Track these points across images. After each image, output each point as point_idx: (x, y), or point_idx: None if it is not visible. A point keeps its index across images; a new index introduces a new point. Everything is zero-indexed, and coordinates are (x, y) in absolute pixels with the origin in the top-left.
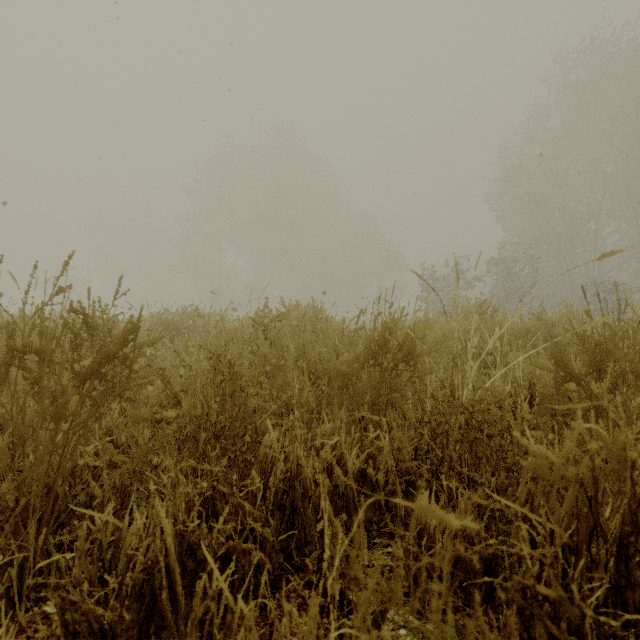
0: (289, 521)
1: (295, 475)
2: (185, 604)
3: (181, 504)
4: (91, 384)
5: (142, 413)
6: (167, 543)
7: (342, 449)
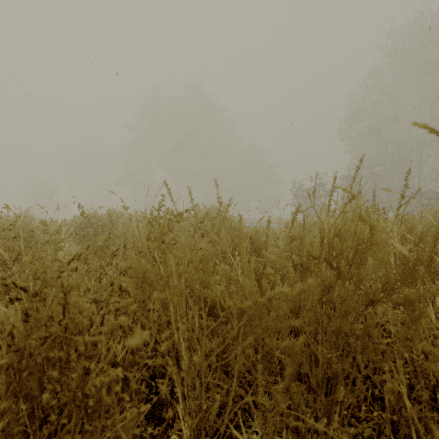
0: None
1: None
2: None
3: None
4: None
5: None
6: None
7: None
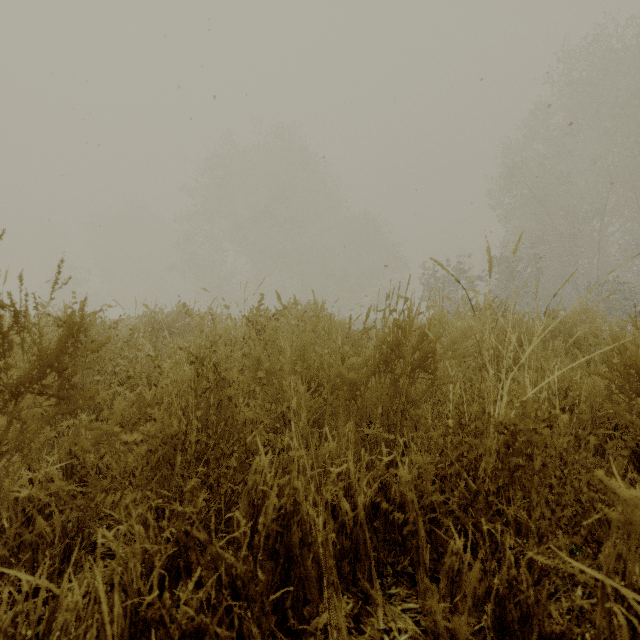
0: (283, 571)
1: (291, 513)
2: None
3: (135, 565)
4: (21, 400)
5: (82, 441)
6: (106, 632)
7: (350, 476)
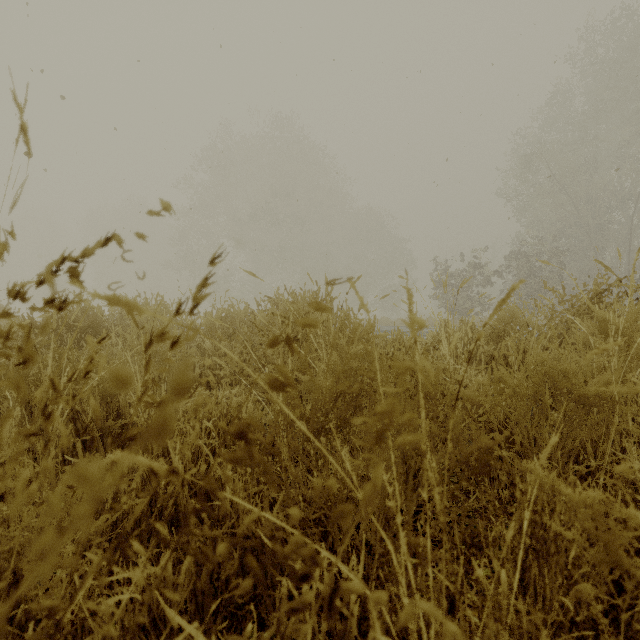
0: None
1: None
2: None
3: None
4: None
5: None
6: None
7: None
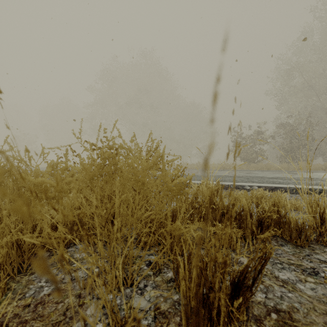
0: None
1: None
2: None
3: None
4: None
5: None
6: None
7: None
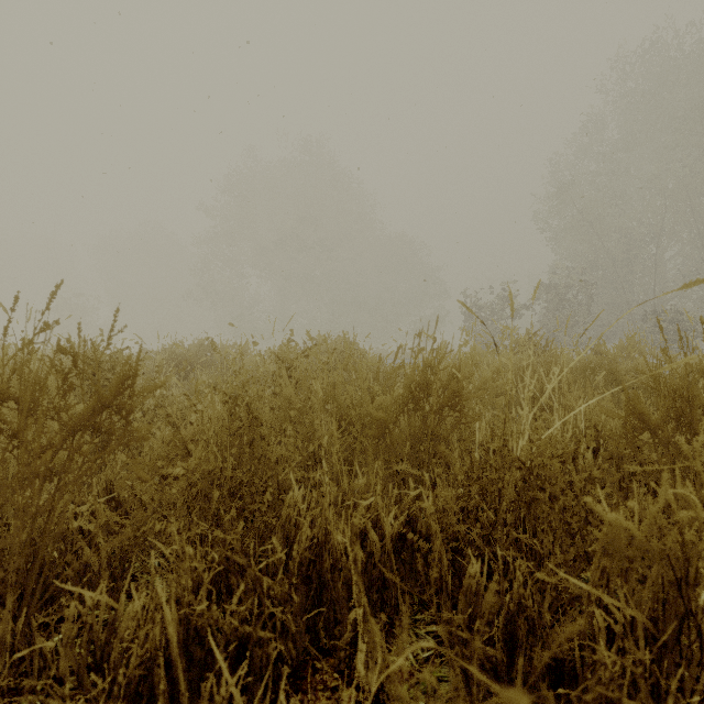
0: (316, 596)
1: (323, 542)
2: (191, 701)
3: (187, 581)
4: (81, 437)
5: (140, 473)
6: (168, 633)
7: (378, 509)
